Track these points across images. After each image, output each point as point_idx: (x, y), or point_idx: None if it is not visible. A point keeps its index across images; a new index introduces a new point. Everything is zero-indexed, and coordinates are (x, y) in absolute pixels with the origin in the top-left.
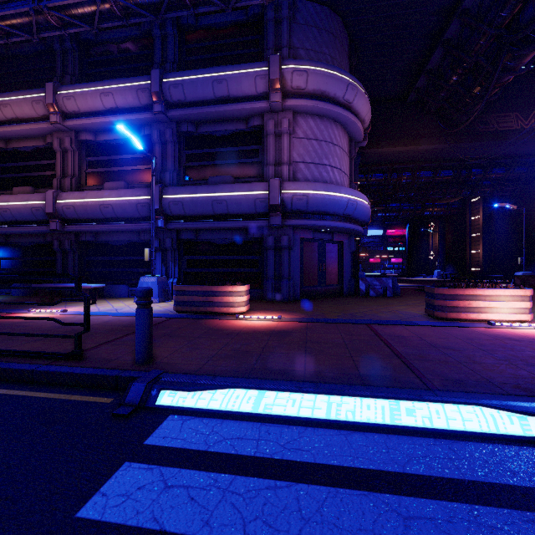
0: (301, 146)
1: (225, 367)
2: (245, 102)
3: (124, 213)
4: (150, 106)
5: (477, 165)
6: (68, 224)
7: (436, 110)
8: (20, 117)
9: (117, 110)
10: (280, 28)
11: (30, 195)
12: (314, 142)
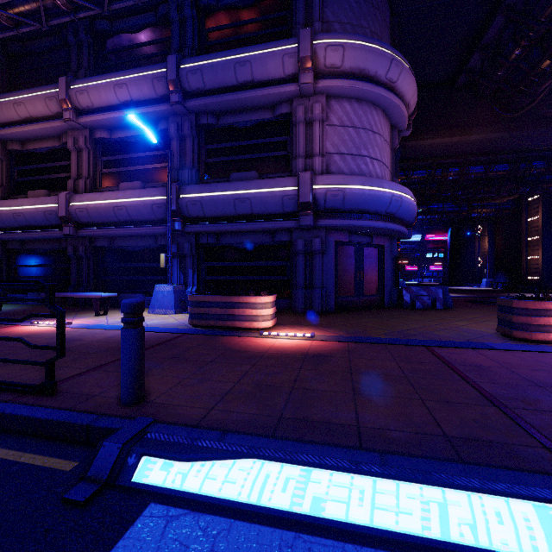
0: (335, 135)
1: (241, 414)
2: (271, 86)
3: (139, 215)
4: (167, 97)
5: (539, 158)
6: (82, 228)
7: (491, 94)
8: (34, 116)
9: (132, 104)
10: (311, 1)
11: (43, 198)
12: (351, 130)
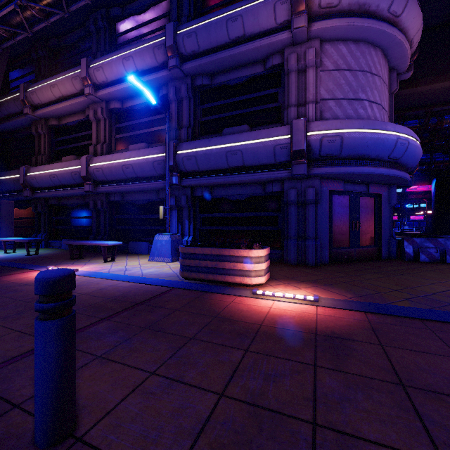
0: (330, 80)
1: None
2: (262, 37)
3: (143, 172)
4: (166, 64)
5: None
6: (99, 186)
7: None
8: (65, 95)
9: (138, 74)
10: None
11: (71, 161)
12: (347, 73)
